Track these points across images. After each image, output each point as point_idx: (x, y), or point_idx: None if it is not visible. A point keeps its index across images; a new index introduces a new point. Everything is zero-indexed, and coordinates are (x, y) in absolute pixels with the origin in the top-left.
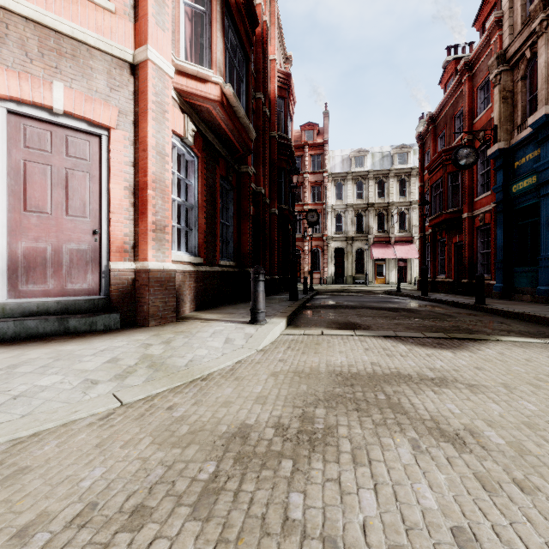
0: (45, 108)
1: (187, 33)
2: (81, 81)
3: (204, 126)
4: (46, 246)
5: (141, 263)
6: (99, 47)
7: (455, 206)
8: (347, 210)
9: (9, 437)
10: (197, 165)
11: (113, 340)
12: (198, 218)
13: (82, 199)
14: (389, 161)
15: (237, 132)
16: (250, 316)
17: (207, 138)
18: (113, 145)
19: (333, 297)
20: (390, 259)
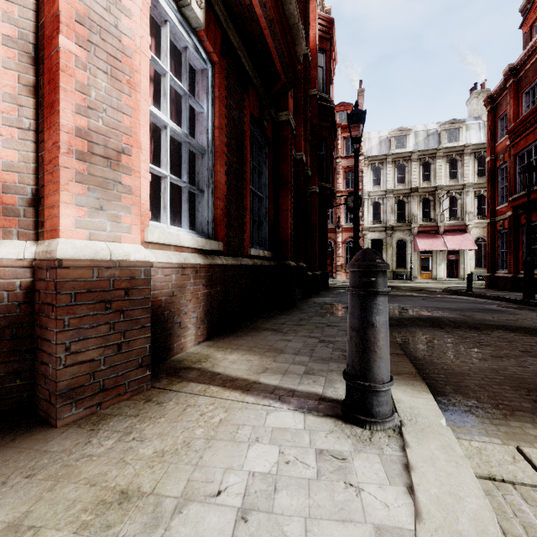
0: None
1: None
2: None
3: (224, 12)
4: None
5: (45, 244)
6: None
7: None
8: (386, 197)
9: None
10: (212, 77)
11: None
12: (214, 171)
13: None
14: (435, 140)
15: (279, 26)
16: (320, 364)
17: (229, 39)
18: None
19: (393, 299)
20: (438, 251)
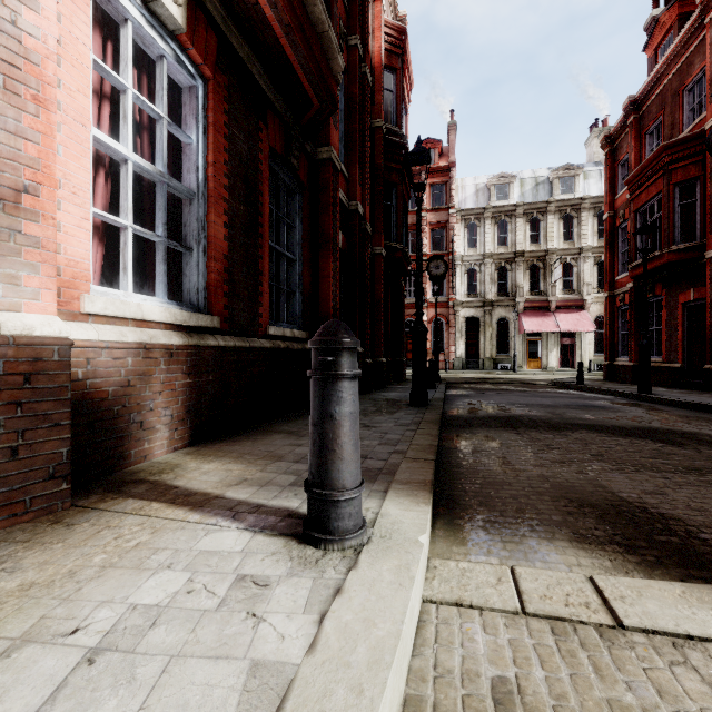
0: None
1: None
2: None
3: (222, 11)
4: None
5: None
6: None
7: (686, 239)
8: (484, 262)
9: None
10: (205, 98)
11: None
12: (207, 223)
13: None
14: (546, 190)
15: (299, 33)
16: None
17: (232, 48)
18: None
19: (479, 393)
20: (549, 333)
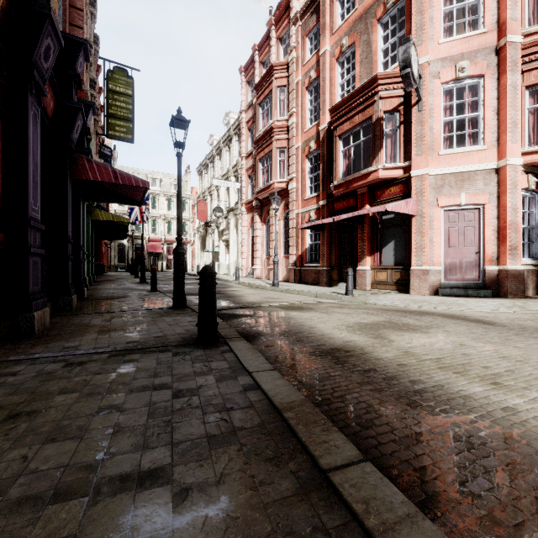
0: (456, 205)
1: (530, 124)
2: (471, 188)
3: None
4: (456, 260)
5: (501, 267)
6: (479, 169)
7: None
8: None
9: (485, 311)
10: (537, 198)
11: (494, 299)
12: None
13: (471, 239)
14: None
15: None
16: None
17: None
18: (486, 211)
19: None
20: None
